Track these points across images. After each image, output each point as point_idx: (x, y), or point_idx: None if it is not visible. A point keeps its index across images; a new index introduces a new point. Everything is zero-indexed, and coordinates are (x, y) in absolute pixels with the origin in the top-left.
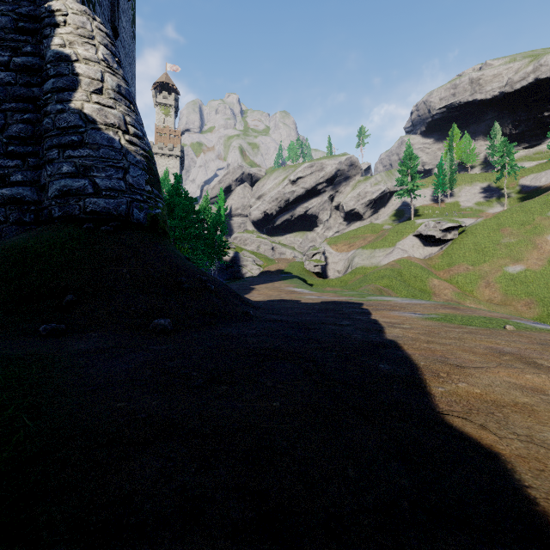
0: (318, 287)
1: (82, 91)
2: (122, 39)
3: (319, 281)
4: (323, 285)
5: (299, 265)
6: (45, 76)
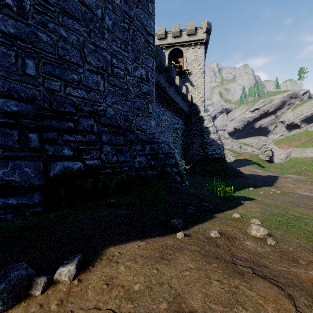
0: (267, 168)
1: (211, 134)
2: None
3: (267, 165)
4: (270, 167)
5: (256, 157)
6: (204, 131)
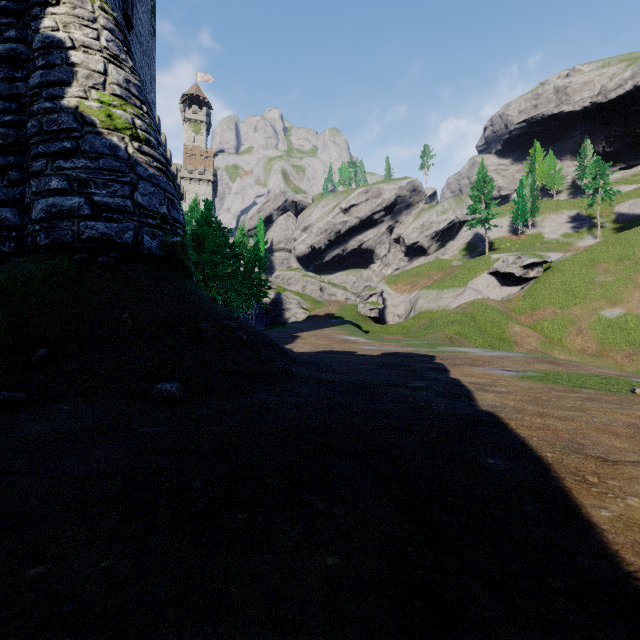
0: (375, 334)
1: (78, 86)
2: (138, 34)
3: (376, 327)
4: (381, 332)
5: (352, 309)
6: (32, 68)
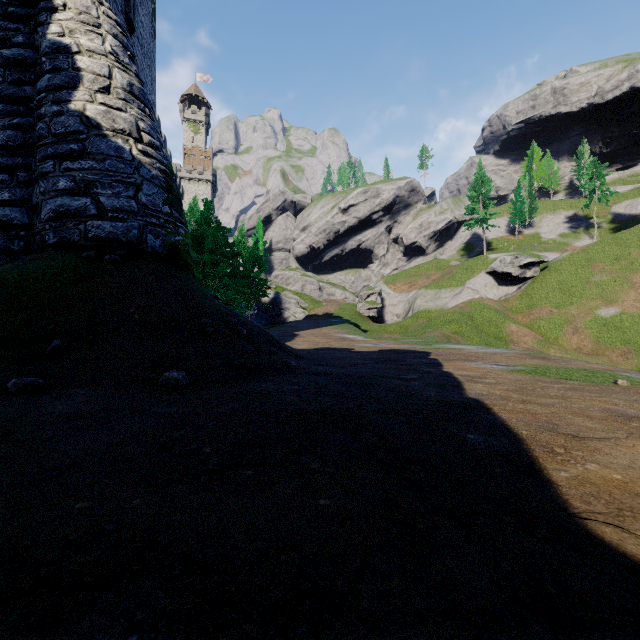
0: (373, 334)
1: (84, 89)
2: (139, 36)
3: (374, 326)
4: (379, 332)
5: (351, 308)
6: (39, 72)
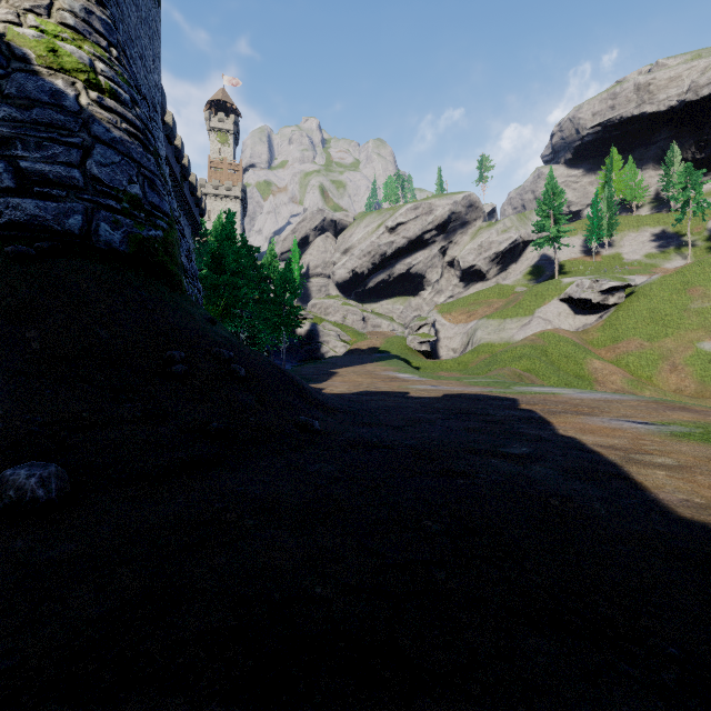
0: (427, 371)
1: (7, 7)
2: None
3: (428, 363)
4: (434, 369)
5: (400, 342)
6: None
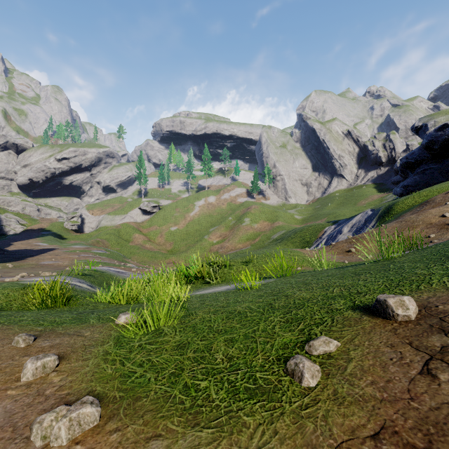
0: (70, 240)
1: None
2: None
3: (72, 236)
4: (74, 239)
5: (59, 225)
6: None
